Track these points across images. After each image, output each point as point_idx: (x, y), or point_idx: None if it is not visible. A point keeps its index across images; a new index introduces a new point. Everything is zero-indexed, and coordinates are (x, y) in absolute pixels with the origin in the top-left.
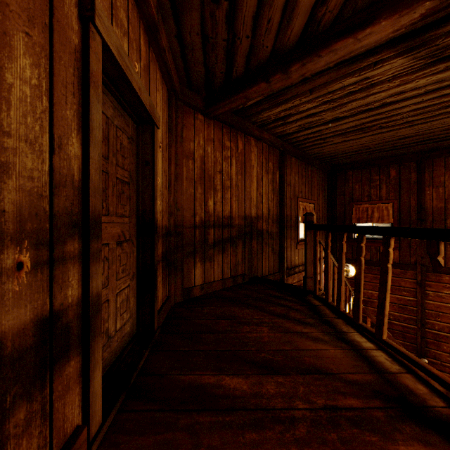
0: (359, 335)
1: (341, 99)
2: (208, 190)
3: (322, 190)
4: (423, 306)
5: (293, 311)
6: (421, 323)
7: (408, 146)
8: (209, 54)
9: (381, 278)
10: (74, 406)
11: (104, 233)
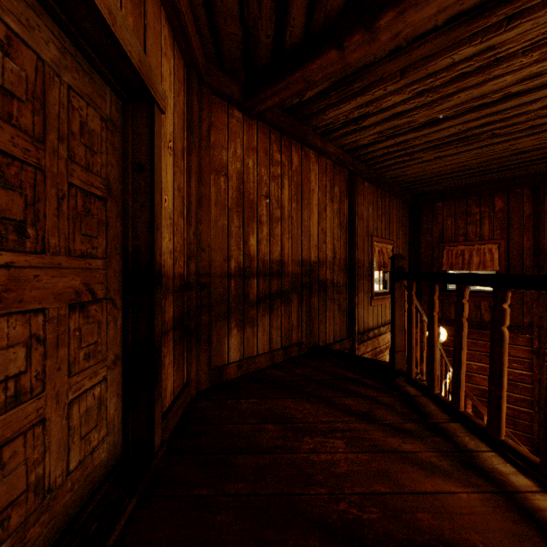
0: (499, 457)
1: (445, 87)
2: (249, 223)
3: (402, 228)
4: (542, 384)
5: (379, 406)
6: (539, 406)
7: (523, 166)
8: None
9: None
10: None
11: (30, 289)
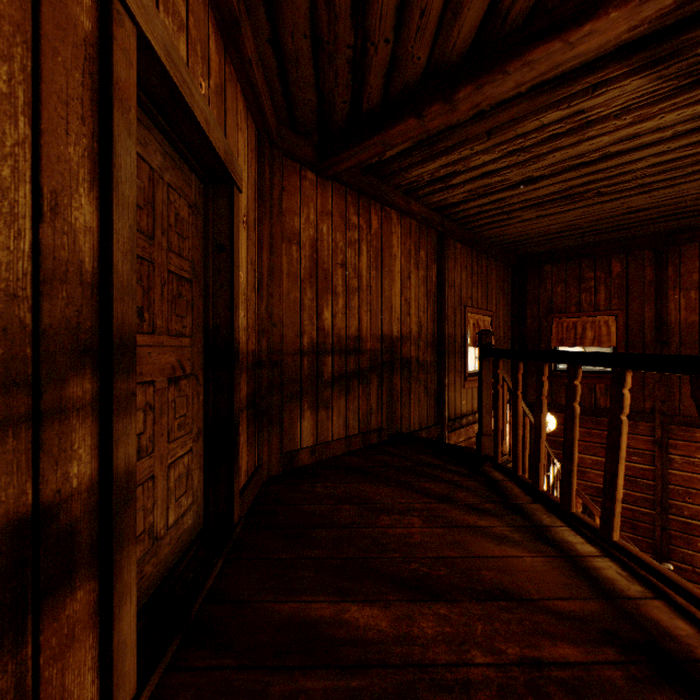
0: (571, 531)
1: (537, 147)
2: (323, 295)
3: (504, 296)
4: (665, 480)
5: (461, 489)
6: (662, 506)
7: (641, 225)
8: (325, 71)
9: (609, 438)
10: (84, 670)
11: (146, 364)
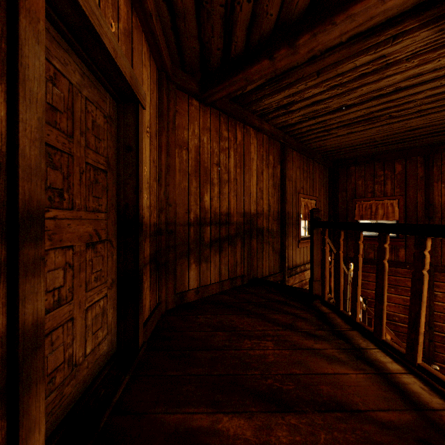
0: (381, 352)
1: (351, 83)
2: (204, 184)
3: (323, 186)
4: (431, 308)
5: (300, 320)
6: (429, 326)
7: (416, 139)
8: (204, 25)
9: (413, 286)
10: None
11: (65, 233)
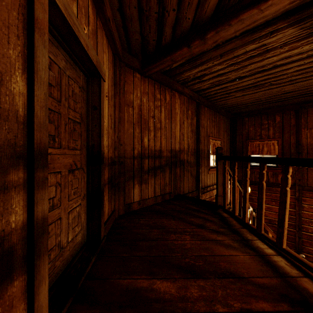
0: (261, 242)
1: (243, 62)
2: (144, 130)
3: (226, 131)
4: (300, 215)
5: (208, 222)
6: (298, 228)
7: (289, 99)
8: (144, 25)
9: (281, 198)
10: None
11: (56, 163)
